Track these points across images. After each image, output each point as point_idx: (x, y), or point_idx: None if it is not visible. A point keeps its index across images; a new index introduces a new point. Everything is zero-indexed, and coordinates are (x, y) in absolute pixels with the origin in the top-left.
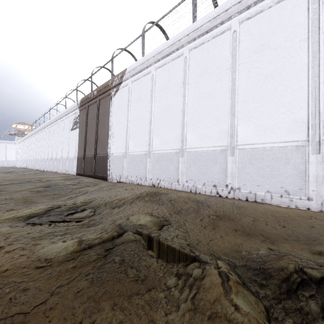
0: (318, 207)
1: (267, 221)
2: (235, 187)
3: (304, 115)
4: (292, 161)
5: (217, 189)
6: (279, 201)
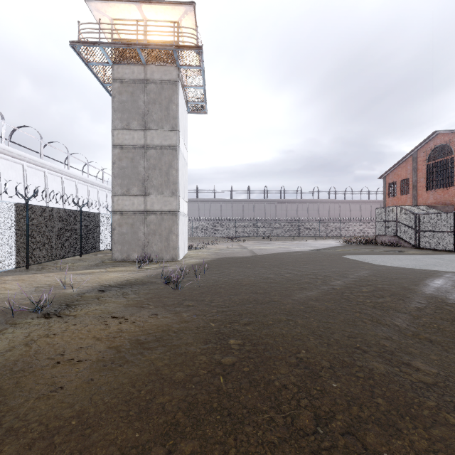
0: None
1: None
2: None
3: None
4: None
5: None
6: None
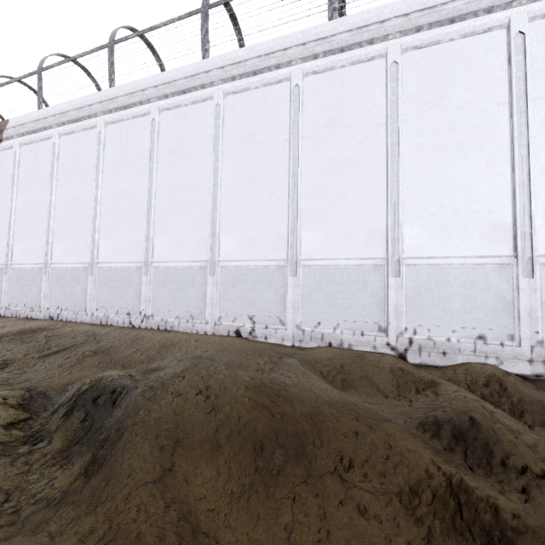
0: (212, 330)
1: (146, 350)
2: (148, 313)
3: (208, 234)
4: (197, 283)
5: (132, 317)
6: (185, 327)
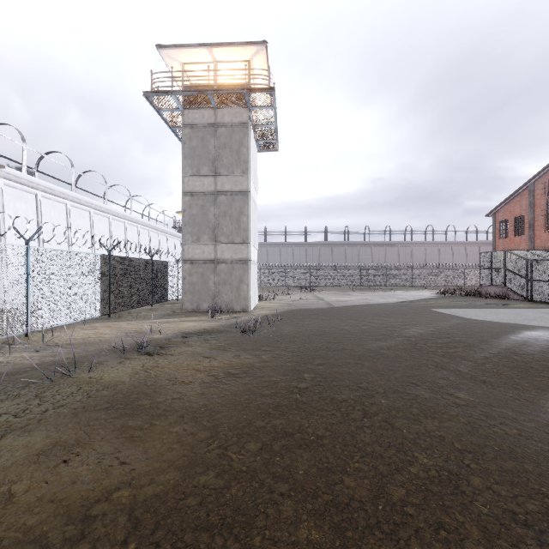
0: None
1: None
2: None
3: None
4: None
5: None
6: None
